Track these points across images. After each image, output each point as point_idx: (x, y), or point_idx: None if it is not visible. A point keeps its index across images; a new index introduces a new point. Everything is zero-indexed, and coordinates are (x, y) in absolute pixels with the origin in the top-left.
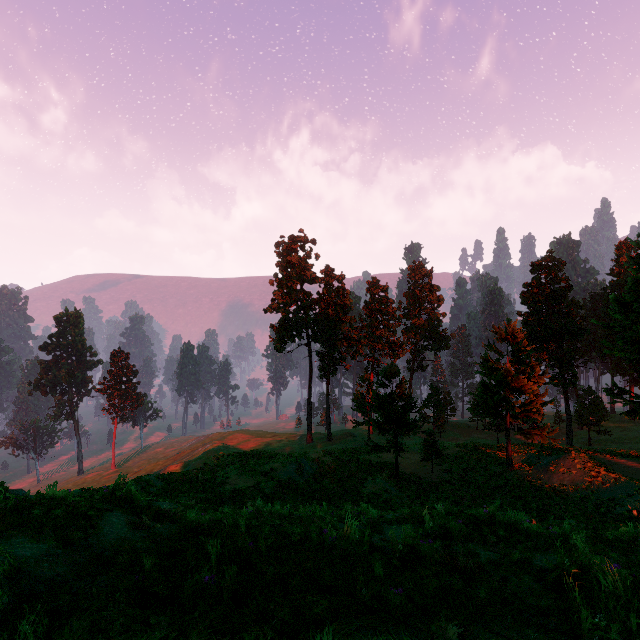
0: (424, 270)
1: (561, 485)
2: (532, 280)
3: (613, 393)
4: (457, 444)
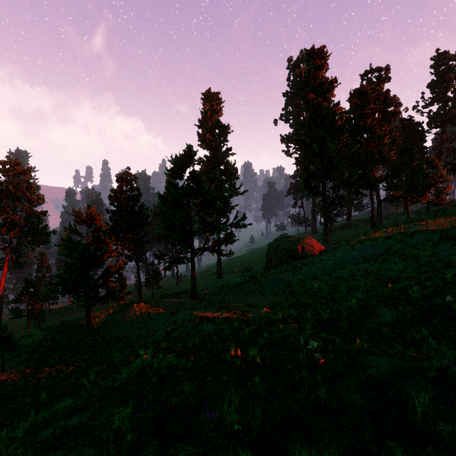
0: (20, 167)
1: (126, 332)
2: (117, 187)
3: (158, 256)
4: (46, 328)
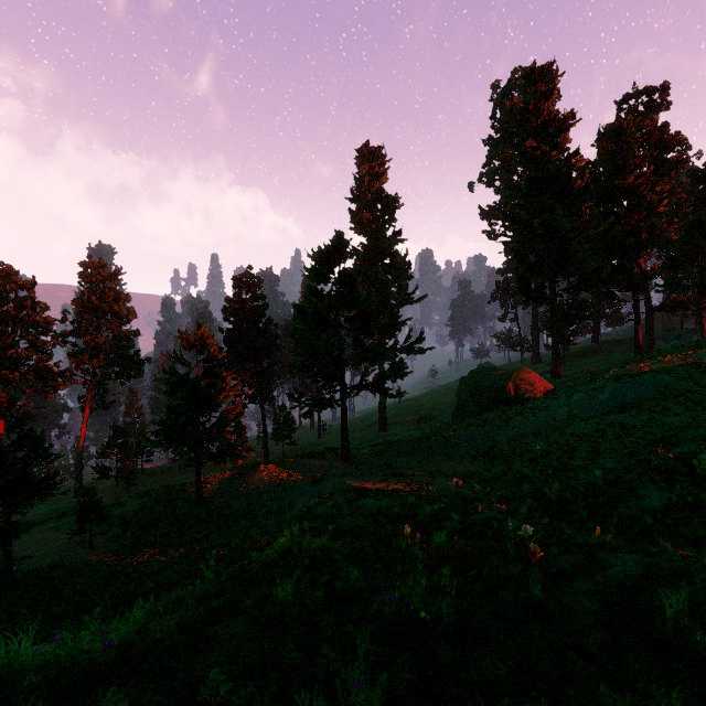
0: (106, 270)
1: (250, 505)
2: (234, 295)
3: (294, 397)
4: (141, 495)
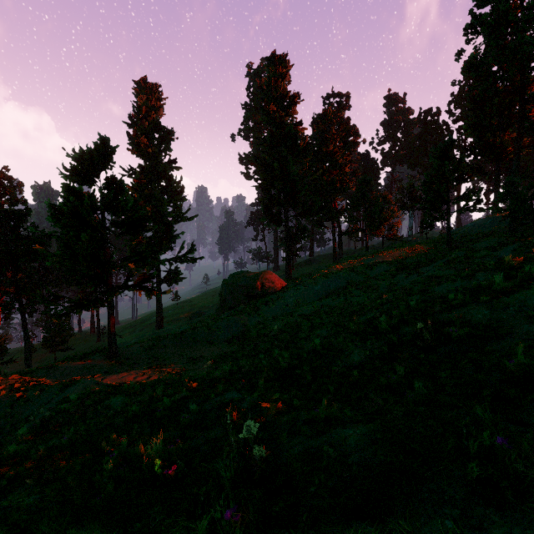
0: None
1: None
2: None
3: (47, 300)
4: None
